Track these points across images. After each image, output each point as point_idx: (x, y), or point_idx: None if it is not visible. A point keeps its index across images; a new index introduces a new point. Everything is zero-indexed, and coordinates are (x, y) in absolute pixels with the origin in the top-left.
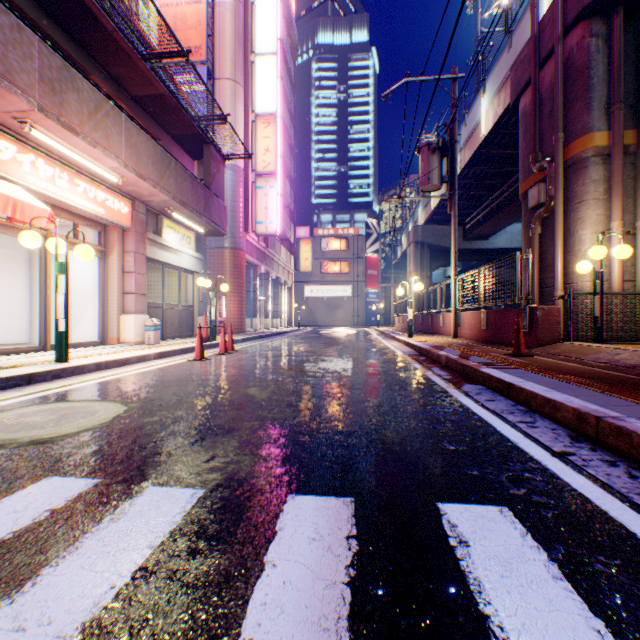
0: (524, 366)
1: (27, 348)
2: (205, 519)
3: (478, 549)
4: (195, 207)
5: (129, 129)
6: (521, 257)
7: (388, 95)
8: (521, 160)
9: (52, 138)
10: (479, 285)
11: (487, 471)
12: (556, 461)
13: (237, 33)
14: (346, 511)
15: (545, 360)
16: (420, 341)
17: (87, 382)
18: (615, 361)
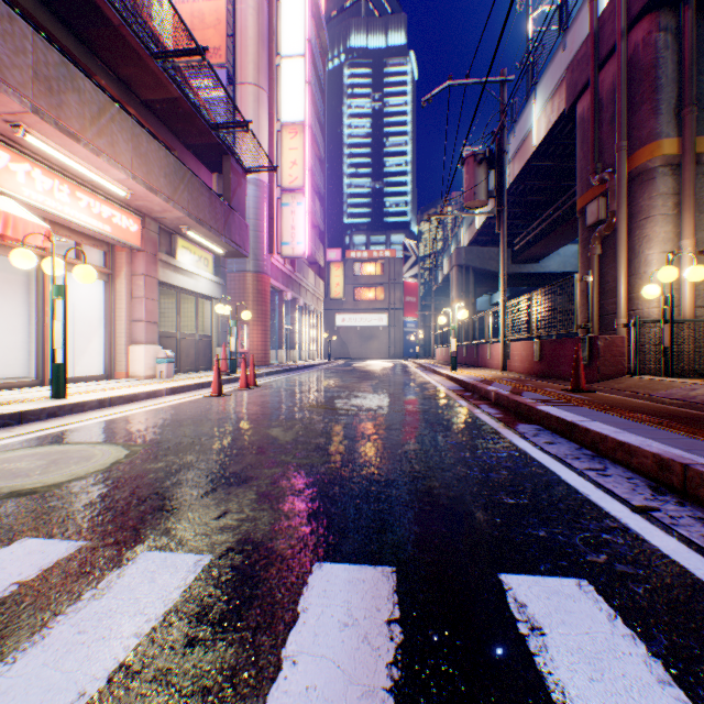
0: (586, 403)
1: (22, 383)
2: (209, 596)
3: (556, 639)
4: (213, 225)
5: (138, 136)
6: (580, 280)
7: (429, 100)
8: (578, 172)
9: (49, 145)
10: (531, 312)
11: (556, 531)
12: (638, 518)
13: (261, 33)
14: (386, 585)
15: (609, 396)
16: (465, 375)
17: (87, 421)
18: (691, 397)
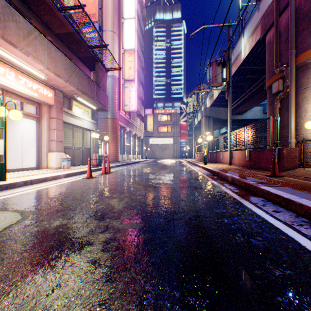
0: (286, 184)
1: None
2: None
3: None
4: (90, 94)
5: (50, 48)
6: (273, 119)
7: (194, 35)
8: (267, 68)
9: (1, 49)
10: (245, 136)
11: None
12: None
13: (114, 7)
14: None
15: (294, 180)
16: (211, 167)
17: (13, 194)
18: None
